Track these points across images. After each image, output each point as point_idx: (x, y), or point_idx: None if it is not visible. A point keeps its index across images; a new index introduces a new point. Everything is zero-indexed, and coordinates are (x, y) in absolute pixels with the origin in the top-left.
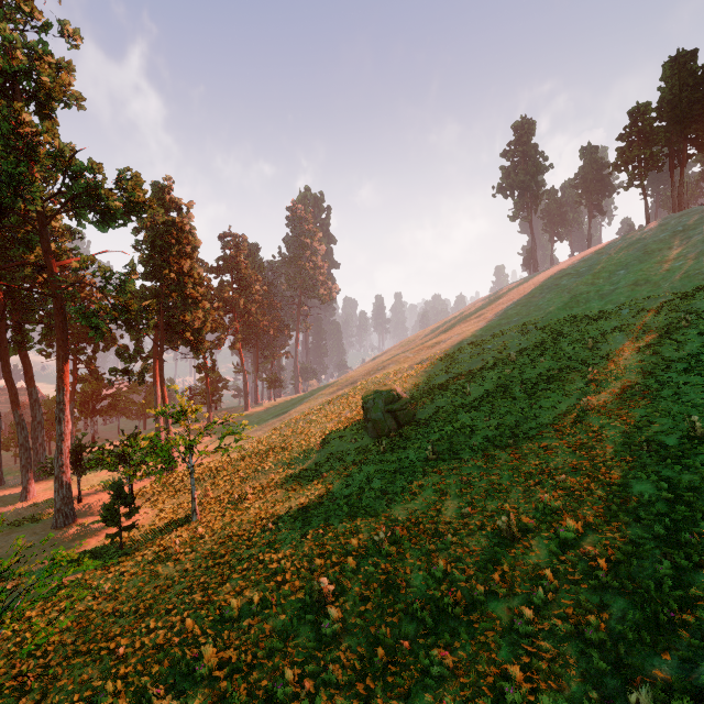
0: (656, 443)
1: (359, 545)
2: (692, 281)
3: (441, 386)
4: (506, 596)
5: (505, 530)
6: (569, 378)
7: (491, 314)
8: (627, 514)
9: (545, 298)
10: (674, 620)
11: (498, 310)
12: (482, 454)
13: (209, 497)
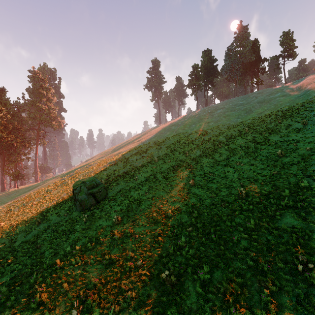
0: (226, 202)
1: None
2: (217, 130)
3: (122, 176)
4: None
5: (167, 281)
6: (182, 170)
7: (144, 140)
8: (229, 250)
9: (166, 134)
10: None
11: (147, 138)
12: (146, 217)
13: None
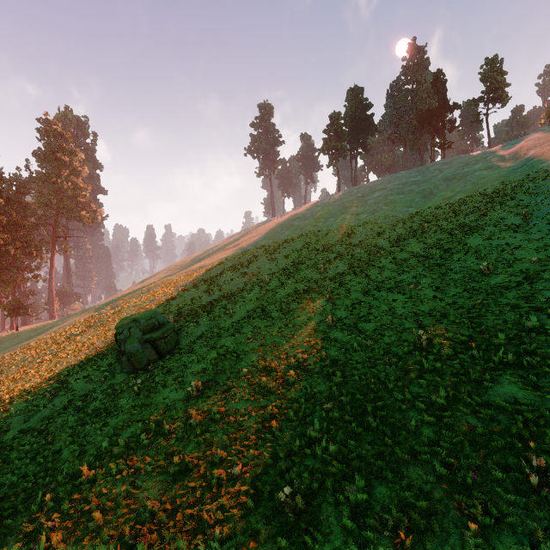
0: (392, 355)
1: None
2: (374, 227)
3: (205, 308)
4: None
5: (289, 506)
6: (313, 298)
7: (246, 244)
8: (401, 446)
9: (285, 234)
10: None
11: (251, 241)
12: (248, 383)
13: None
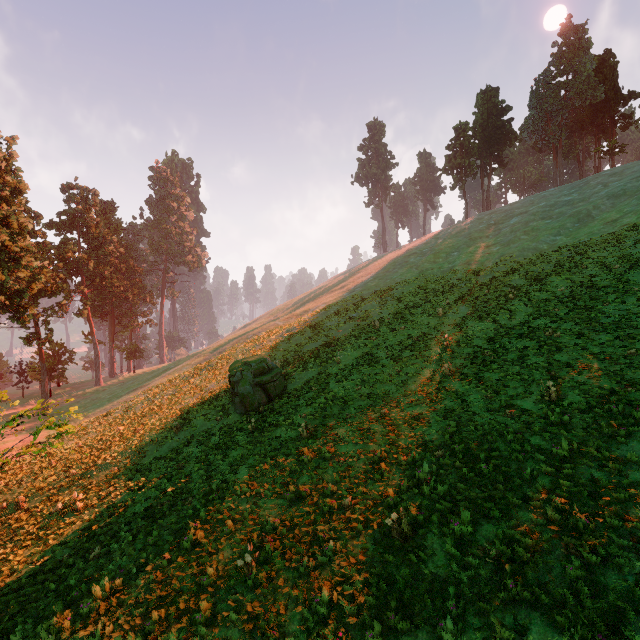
0: (516, 408)
1: (217, 571)
2: (508, 262)
3: (312, 354)
4: (407, 632)
5: (395, 530)
6: (428, 345)
7: (353, 285)
8: (513, 493)
9: (398, 273)
10: None
11: (359, 282)
12: (357, 428)
13: (22, 509)
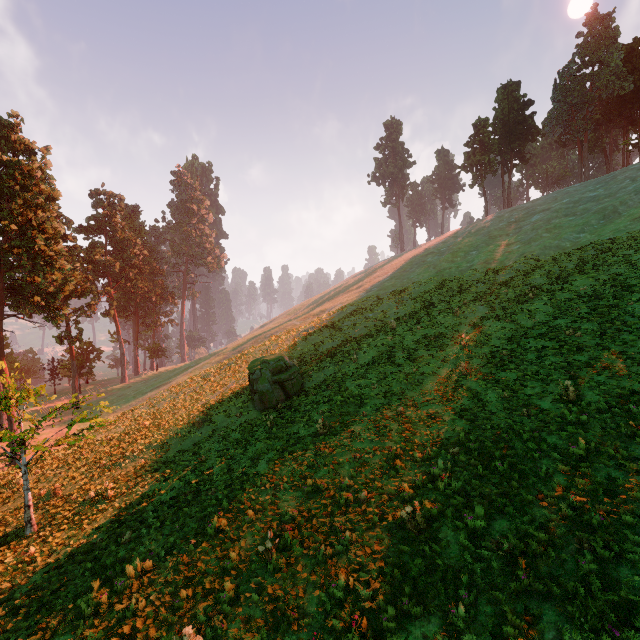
0: (533, 407)
1: (240, 556)
2: (529, 261)
3: (328, 353)
4: (421, 618)
5: (410, 523)
6: (445, 345)
7: (369, 285)
8: (528, 490)
9: (415, 272)
10: (619, 639)
11: (376, 282)
12: (373, 426)
13: (58, 496)
